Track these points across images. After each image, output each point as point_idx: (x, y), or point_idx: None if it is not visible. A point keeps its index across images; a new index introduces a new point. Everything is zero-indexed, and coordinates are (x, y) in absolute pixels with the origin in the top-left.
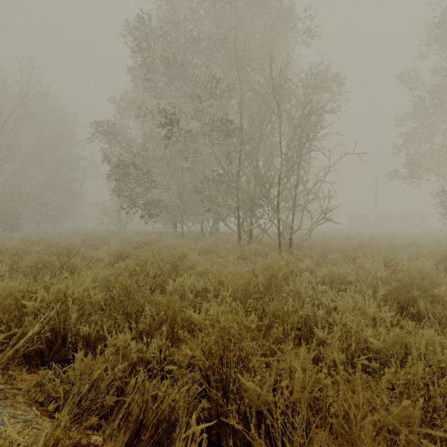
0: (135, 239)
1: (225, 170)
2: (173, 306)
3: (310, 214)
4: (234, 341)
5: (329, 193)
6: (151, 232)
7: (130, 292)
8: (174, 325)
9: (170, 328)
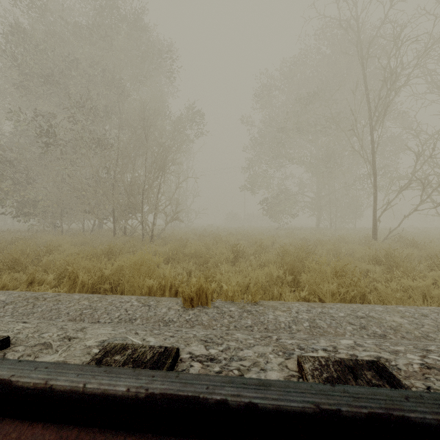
0: (5, 237)
1: (101, 179)
2: (46, 263)
3: (165, 215)
4: (72, 266)
5: (178, 201)
6: (25, 230)
7: (18, 260)
8: (46, 271)
9: (44, 272)
